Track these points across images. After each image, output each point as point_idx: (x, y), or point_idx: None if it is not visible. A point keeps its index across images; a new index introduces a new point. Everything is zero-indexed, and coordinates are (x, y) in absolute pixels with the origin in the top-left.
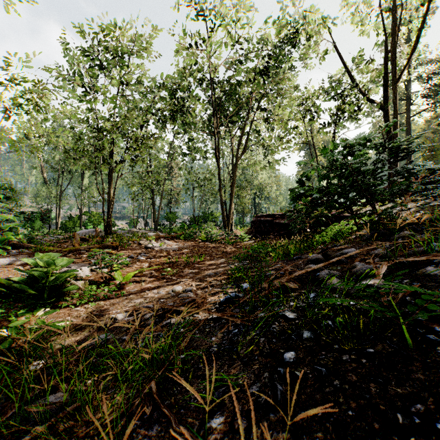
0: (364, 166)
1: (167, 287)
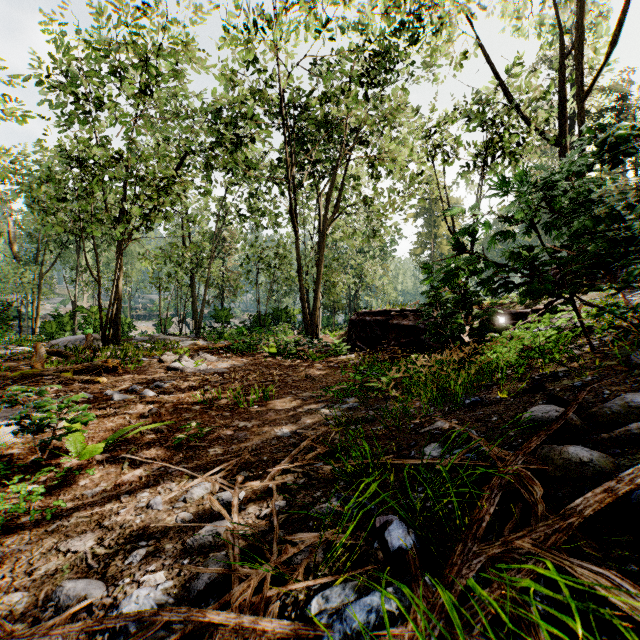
0: (635, 197)
1: (178, 481)
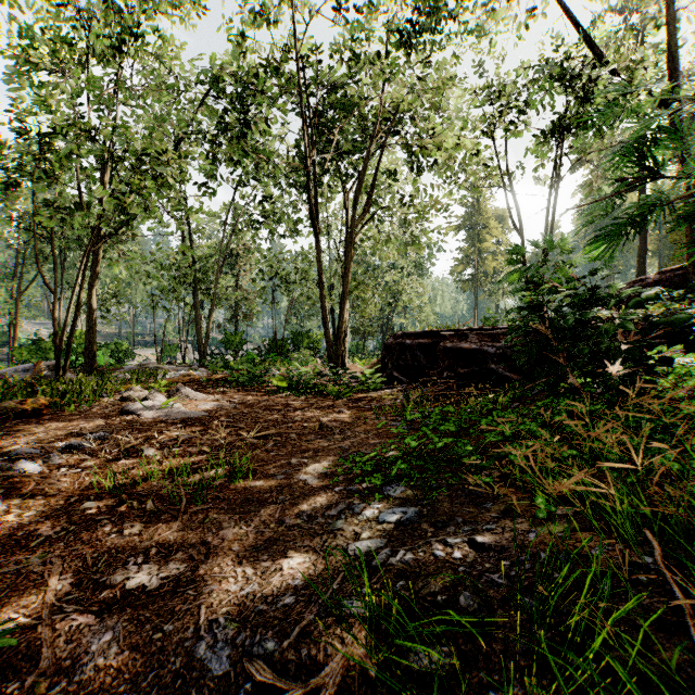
0: None
1: None
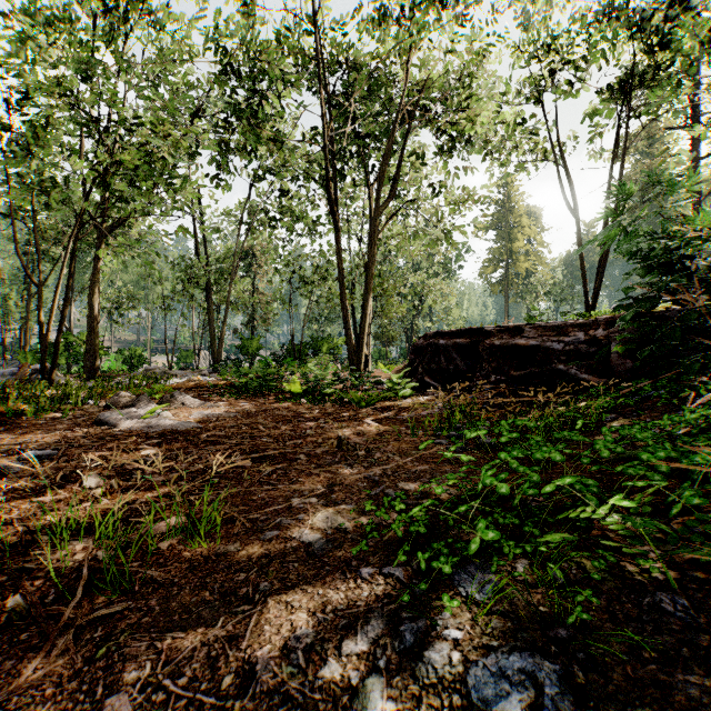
0: None
1: None
